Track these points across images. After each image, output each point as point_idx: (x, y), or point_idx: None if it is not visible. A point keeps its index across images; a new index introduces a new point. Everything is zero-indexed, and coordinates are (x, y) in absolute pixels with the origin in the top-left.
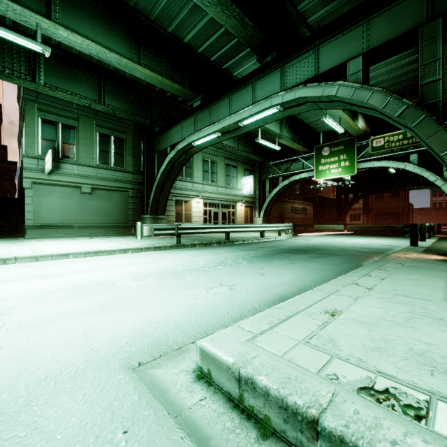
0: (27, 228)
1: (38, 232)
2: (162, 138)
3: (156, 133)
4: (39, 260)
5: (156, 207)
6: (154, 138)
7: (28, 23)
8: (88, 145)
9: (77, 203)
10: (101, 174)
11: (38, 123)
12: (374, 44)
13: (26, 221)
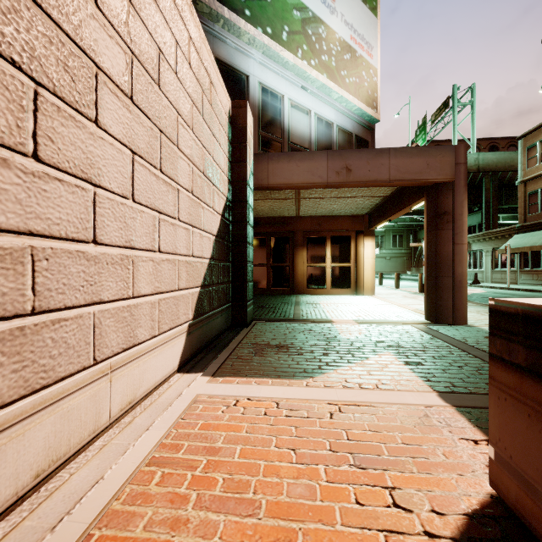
0: None
1: None
2: (420, 233)
3: (417, 230)
4: None
5: (418, 264)
6: (417, 232)
7: None
8: (388, 241)
9: (384, 264)
10: (393, 252)
11: None
12: (473, 223)
13: None
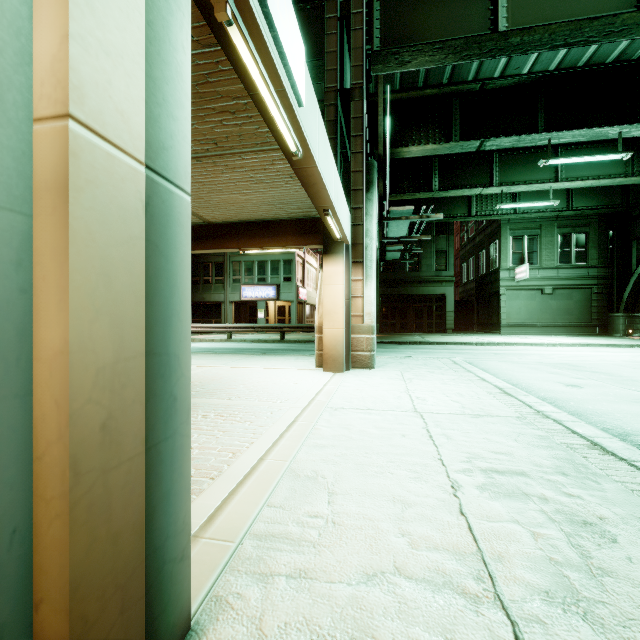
0: (502, 326)
1: (509, 330)
2: None
3: (633, 217)
4: (571, 346)
5: (633, 303)
6: (628, 222)
7: (543, 188)
8: (549, 249)
9: (539, 304)
10: (562, 274)
11: (509, 241)
12: None
13: (501, 321)
